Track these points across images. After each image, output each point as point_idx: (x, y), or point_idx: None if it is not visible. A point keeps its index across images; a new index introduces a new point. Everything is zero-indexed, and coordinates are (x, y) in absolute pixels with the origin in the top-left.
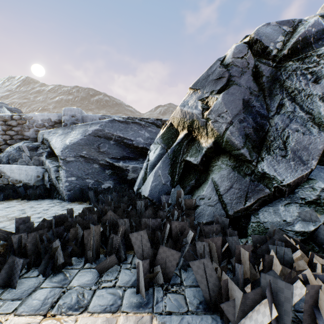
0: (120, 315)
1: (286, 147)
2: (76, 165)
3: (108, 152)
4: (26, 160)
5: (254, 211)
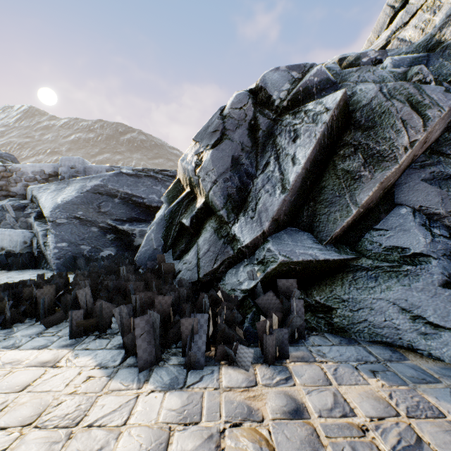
0: (45, 350)
1: (256, 208)
2: (69, 229)
3: (111, 212)
4: (10, 223)
5: (223, 273)
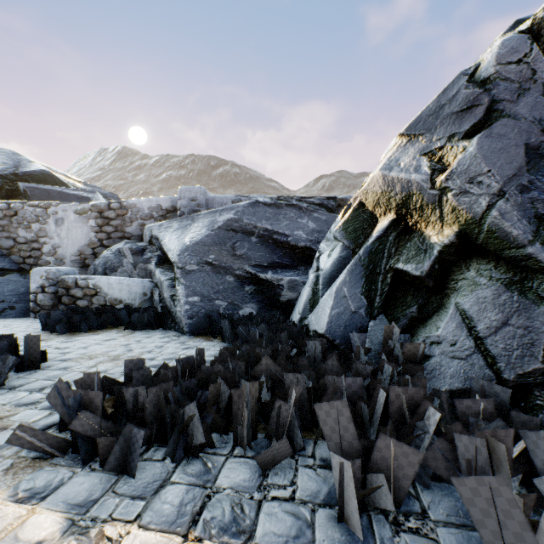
0: None
1: None
2: (200, 278)
3: (247, 255)
4: (128, 270)
5: None
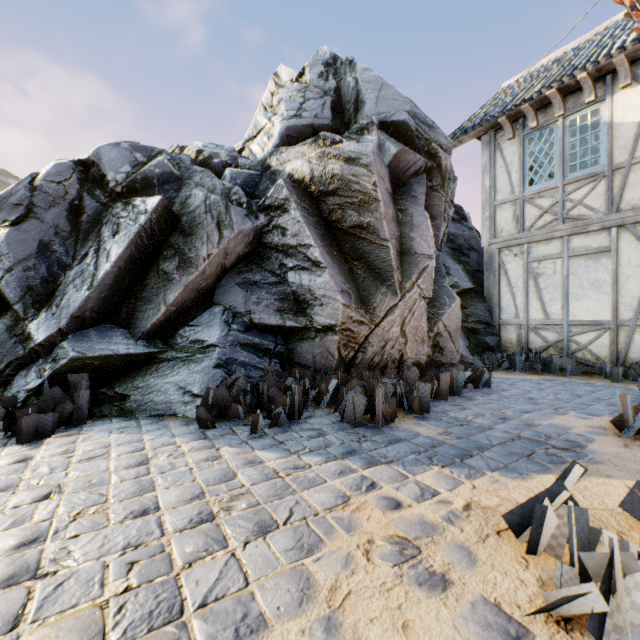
0: None
1: (60, 304)
2: None
3: None
4: None
5: (11, 377)
